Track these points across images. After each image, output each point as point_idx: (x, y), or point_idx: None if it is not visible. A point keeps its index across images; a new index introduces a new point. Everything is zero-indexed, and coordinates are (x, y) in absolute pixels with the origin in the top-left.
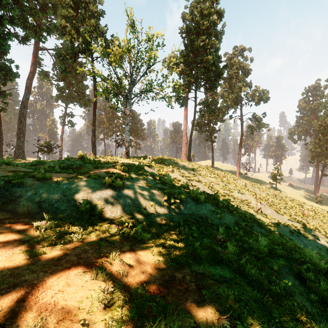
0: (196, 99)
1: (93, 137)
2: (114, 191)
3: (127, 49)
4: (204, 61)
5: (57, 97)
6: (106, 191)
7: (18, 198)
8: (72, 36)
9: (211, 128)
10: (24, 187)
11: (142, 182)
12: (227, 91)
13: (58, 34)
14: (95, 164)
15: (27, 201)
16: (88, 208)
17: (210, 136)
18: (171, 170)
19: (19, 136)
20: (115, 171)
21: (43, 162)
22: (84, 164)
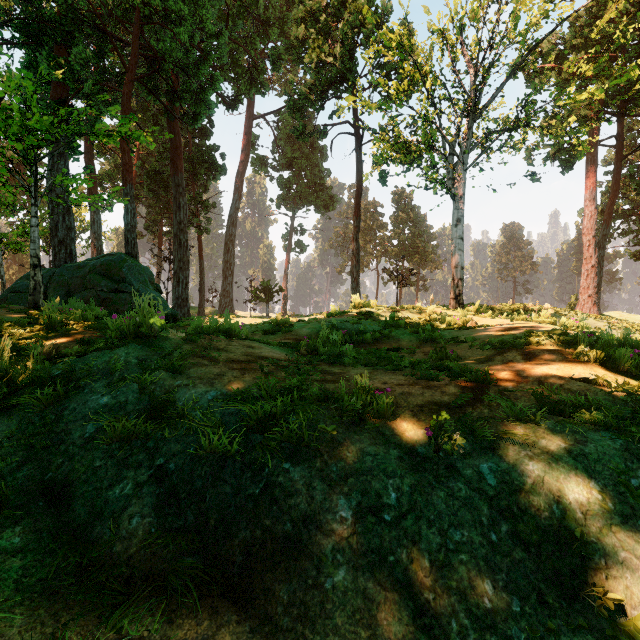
0: (620, 141)
1: (353, 266)
2: None
3: None
4: None
5: (280, 199)
6: None
7: (303, 531)
8: (320, 49)
9: None
10: (316, 461)
11: None
12: None
13: (292, 59)
14: (415, 329)
15: (351, 563)
16: None
17: None
18: None
19: (226, 274)
20: (599, 374)
21: (285, 323)
22: (390, 331)
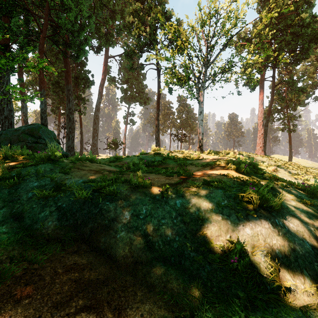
0: (274, 79)
1: (156, 132)
2: (273, 219)
3: (208, 16)
4: (290, 26)
5: (122, 98)
6: (259, 219)
7: (112, 223)
8: (139, 29)
9: (289, 115)
10: (119, 201)
11: (286, 194)
12: (314, 65)
13: (126, 32)
14: (177, 160)
15: (126, 230)
16: (248, 263)
17: (288, 124)
18: (274, 169)
19: (94, 135)
20: (232, 173)
21: (120, 157)
22: (165, 161)
